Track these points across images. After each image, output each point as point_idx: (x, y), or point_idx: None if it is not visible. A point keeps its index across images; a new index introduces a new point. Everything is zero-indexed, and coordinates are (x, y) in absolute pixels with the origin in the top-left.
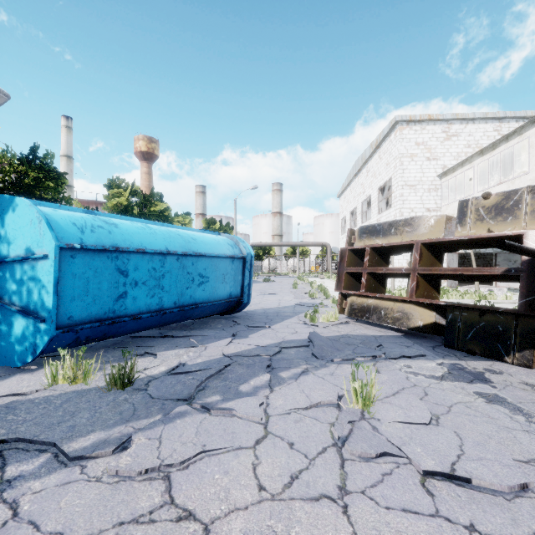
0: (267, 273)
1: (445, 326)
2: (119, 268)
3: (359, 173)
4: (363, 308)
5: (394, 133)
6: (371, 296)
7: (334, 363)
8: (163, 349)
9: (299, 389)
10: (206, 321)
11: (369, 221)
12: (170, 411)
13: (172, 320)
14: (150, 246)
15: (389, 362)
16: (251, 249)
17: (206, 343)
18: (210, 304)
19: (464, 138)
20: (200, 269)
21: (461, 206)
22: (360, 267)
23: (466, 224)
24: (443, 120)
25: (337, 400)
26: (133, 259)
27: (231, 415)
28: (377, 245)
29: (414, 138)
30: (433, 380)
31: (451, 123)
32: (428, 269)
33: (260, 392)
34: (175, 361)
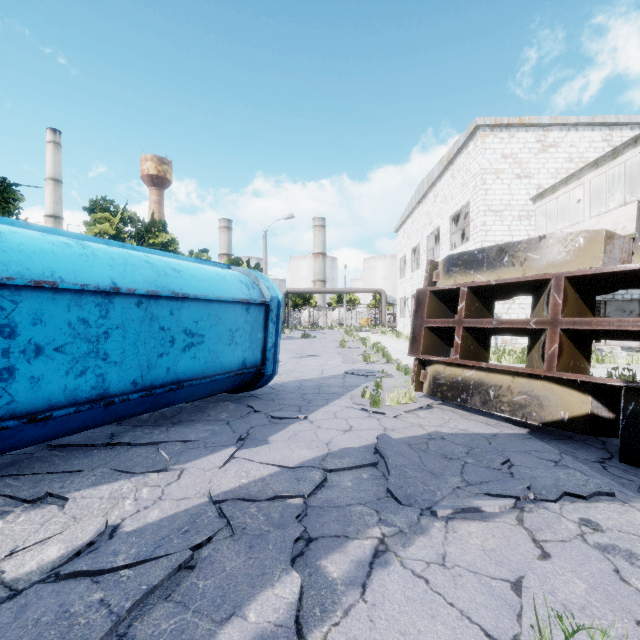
0: (307, 327)
1: (606, 419)
2: None
3: (424, 199)
4: (455, 385)
5: (473, 142)
6: (470, 365)
7: (437, 517)
8: (89, 483)
9: None
10: (204, 406)
11: (438, 259)
12: None
13: (134, 412)
14: (73, 277)
15: (547, 511)
16: (278, 291)
17: (184, 460)
18: (206, 381)
19: (564, 149)
20: (186, 322)
21: None
22: (447, 318)
23: None
24: (538, 126)
25: None
26: (28, 302)
27: None
28: (480, 283)
29: (500, 148)
30: None
31: (548, 129)
32: (583, 322)
33: None
34: (92, 526)
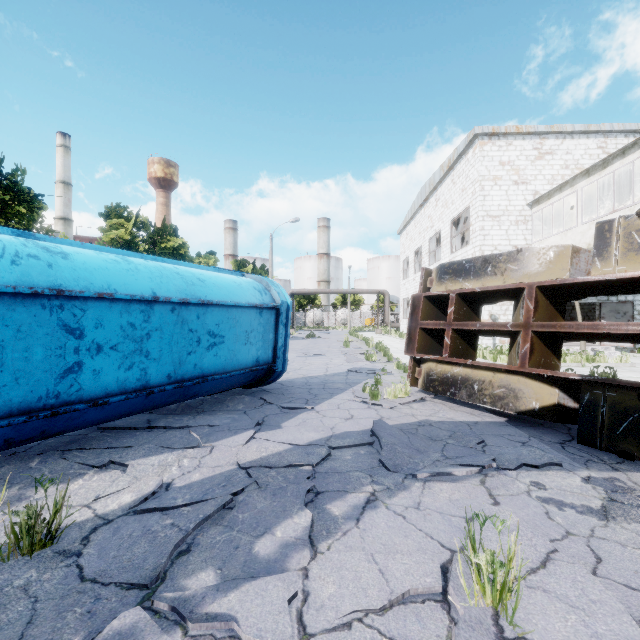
0: (312, 327)
1: (571, 409)
2: (67, 325)
3: (426, 203)
4: (445, 380)
5: (472, 150)
6: (458, 362)
7: (418, 479)
8: (141, 455)
9: (365, 553)
10: (222, 399)
11: (439, 262)
12: (102, 624)
13: (167, 401)
14: (124, 289)
15: (506, 476)
16: (287, 296)
17: (213, 439)
18: (226, 376)
19: (560, 157)
20: (210, 325)
21: (601, 230)
22: (440, 320)
23: (609, 257)
24: (534, 134)
25: (441, 586)
26: (92, 310)
27: (229, 637)
28: (467, 290)
29: (497, 156)
30: (594, 520)
31: (545, 137)
32: (549, 325)
33: (292, 558)
34: (153, 482)
